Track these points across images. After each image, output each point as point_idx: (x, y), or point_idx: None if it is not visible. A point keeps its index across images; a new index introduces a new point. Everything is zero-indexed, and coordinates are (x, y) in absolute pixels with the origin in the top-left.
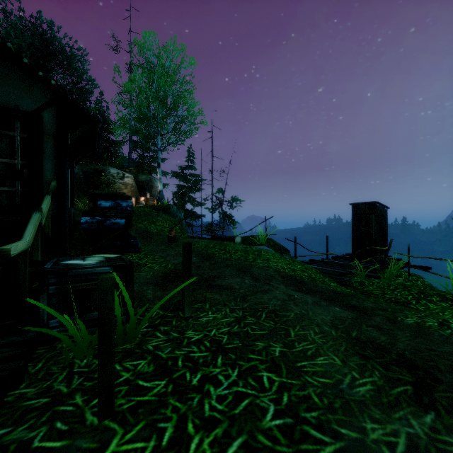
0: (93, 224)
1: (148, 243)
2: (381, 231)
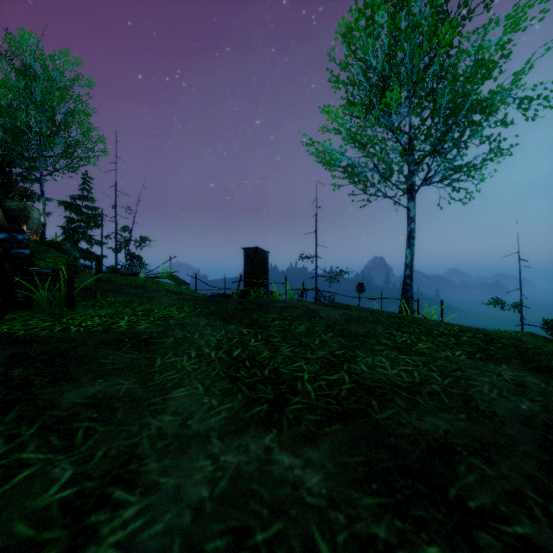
0: None
1: None
2: (263, 270)
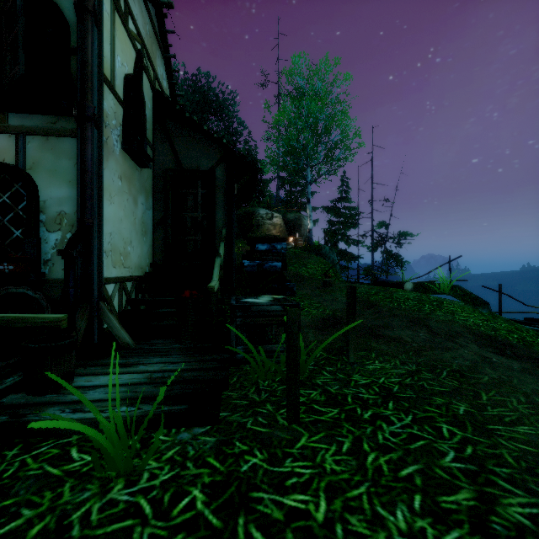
0: (253, 267)
1: (301, 287)
2: None
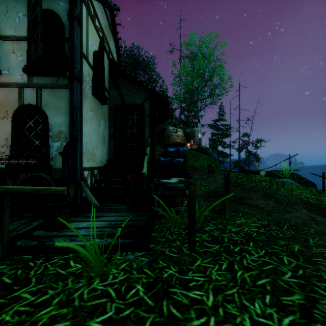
0: (166, 161)
1: (195, 173)
2: None
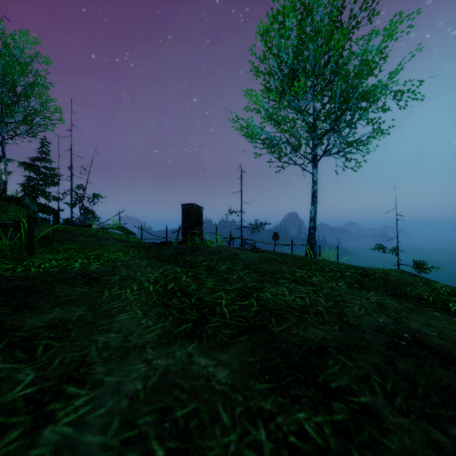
0: None
1: None
2: (198, 222)
